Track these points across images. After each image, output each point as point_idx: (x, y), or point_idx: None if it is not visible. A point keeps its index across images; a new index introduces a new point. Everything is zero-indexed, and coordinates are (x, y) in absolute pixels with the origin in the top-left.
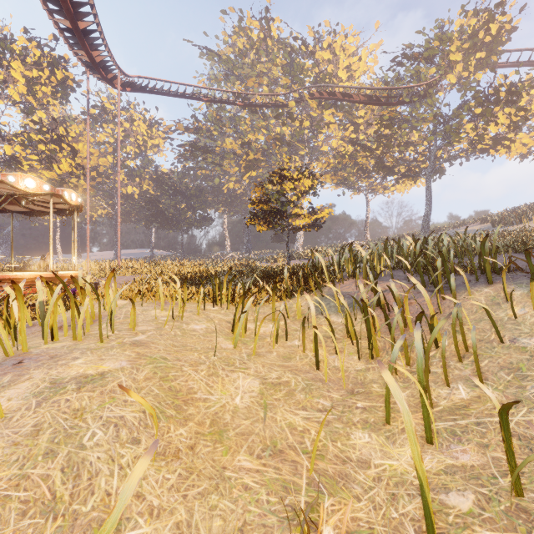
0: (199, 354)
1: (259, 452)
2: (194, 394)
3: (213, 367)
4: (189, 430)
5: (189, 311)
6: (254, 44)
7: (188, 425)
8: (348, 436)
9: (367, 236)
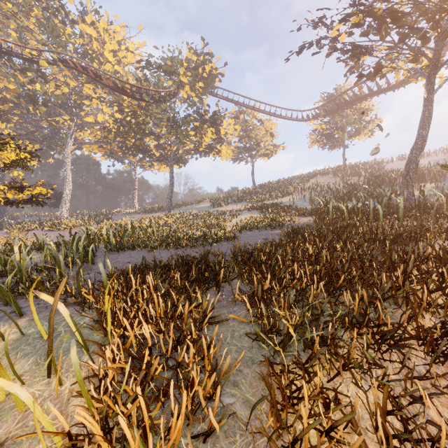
0: None
1: None
2: None
3: None
4: None
5: None
6: None
7: None
8: None
9: (136, 205)
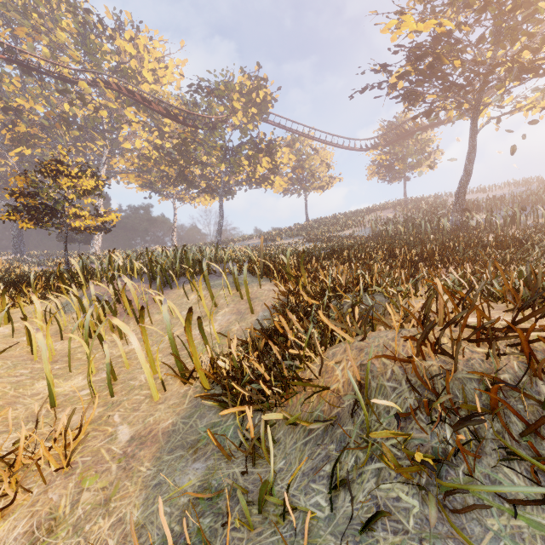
0: None
1: None
2: None
3: None
4: None
5: None
6: None
7: None
8: (33, 385)
9: (175, 242)
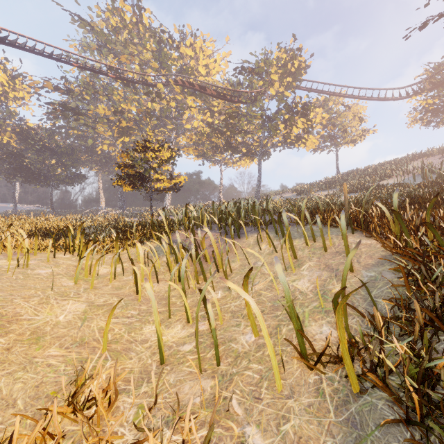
0: (37, 291)
1: (68, 346)
2: (20, 316)
3: (46, 298)
4: (9, 339)
5: (39, 260)
6: (127, 25)
7: (9, 336)
8: (141, 329)
9: (221, 198)
